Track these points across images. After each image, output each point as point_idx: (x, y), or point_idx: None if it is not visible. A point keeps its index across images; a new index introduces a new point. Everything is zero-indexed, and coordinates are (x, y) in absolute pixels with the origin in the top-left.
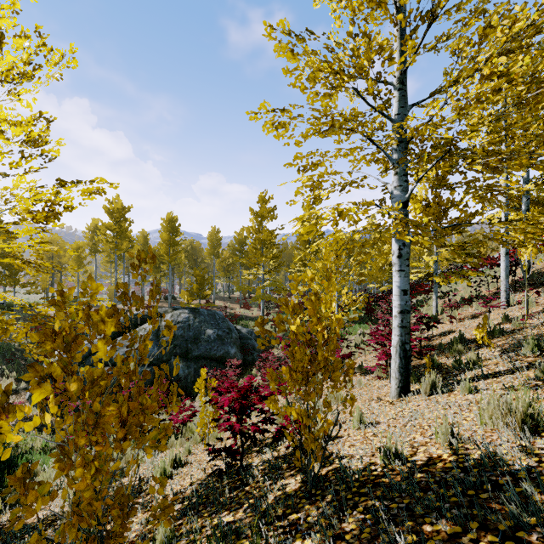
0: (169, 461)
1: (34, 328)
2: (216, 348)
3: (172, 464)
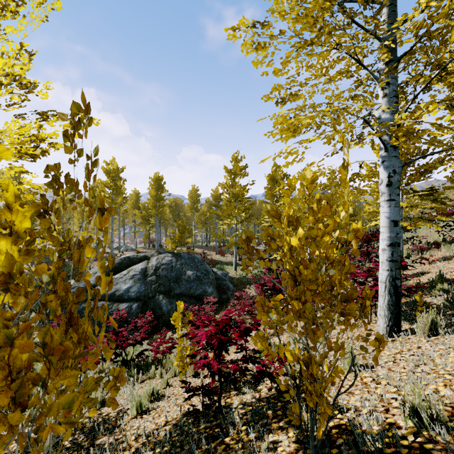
0: (146, 394)
1: None
2: (195, 287)
3: (149, 397)
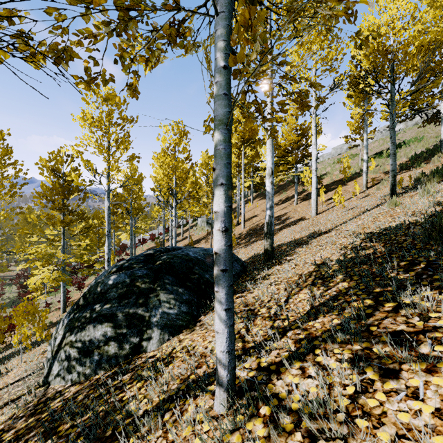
0: None
1: None
2: None
3: None
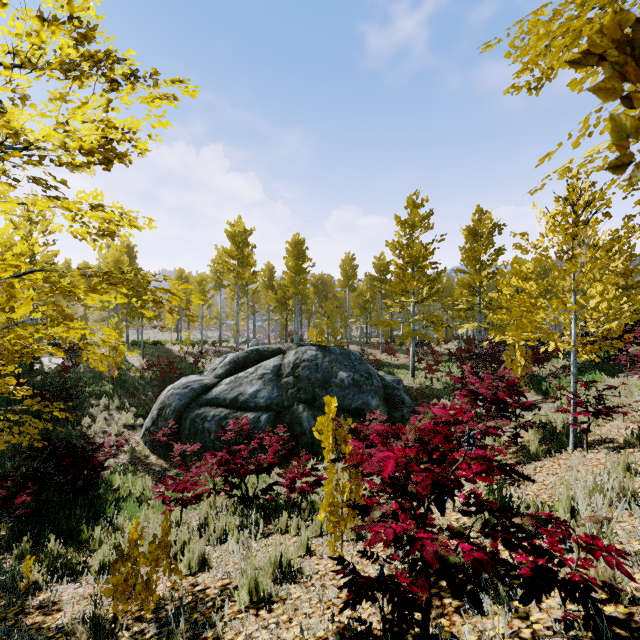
0: (269, 565)
1: (157, 363)
2: (351, 396)
3: (274, 570)
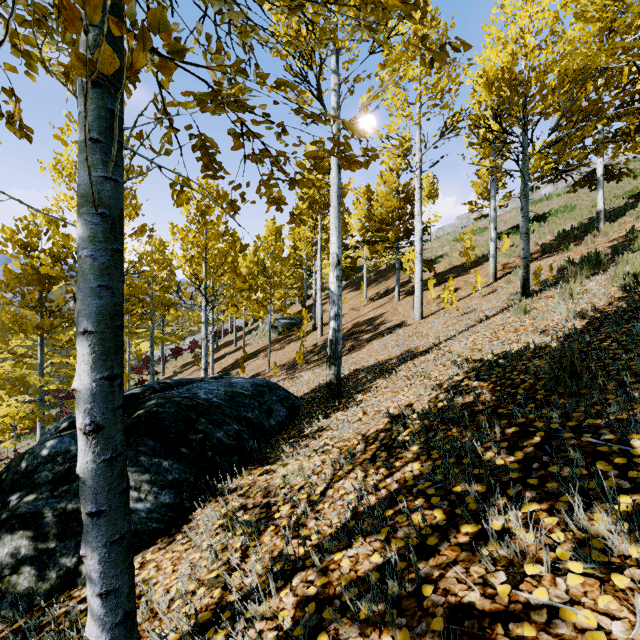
0: None
1: None
2: None
3: None
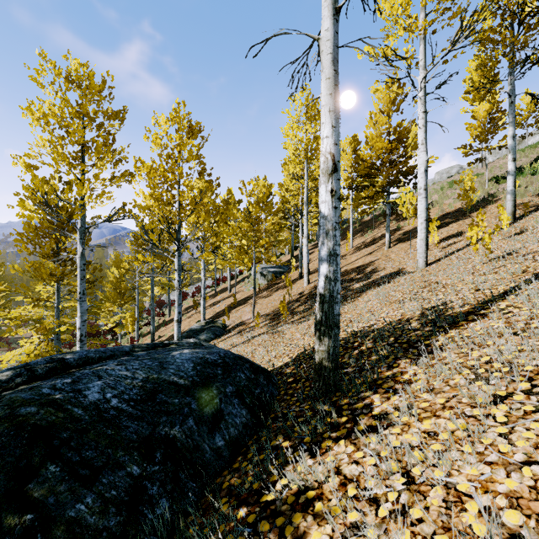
0: None
1: None
2: None
3: None
